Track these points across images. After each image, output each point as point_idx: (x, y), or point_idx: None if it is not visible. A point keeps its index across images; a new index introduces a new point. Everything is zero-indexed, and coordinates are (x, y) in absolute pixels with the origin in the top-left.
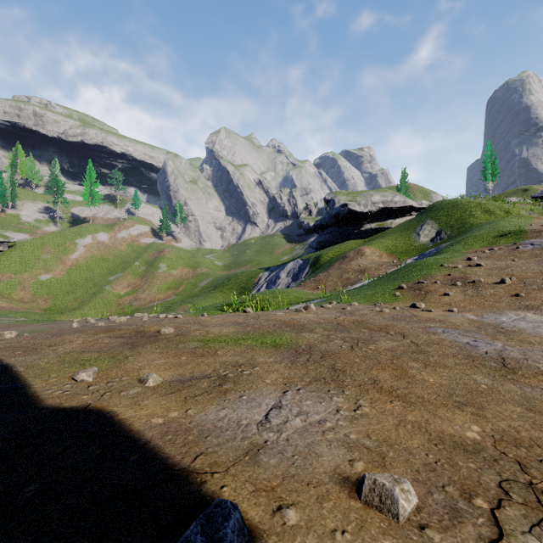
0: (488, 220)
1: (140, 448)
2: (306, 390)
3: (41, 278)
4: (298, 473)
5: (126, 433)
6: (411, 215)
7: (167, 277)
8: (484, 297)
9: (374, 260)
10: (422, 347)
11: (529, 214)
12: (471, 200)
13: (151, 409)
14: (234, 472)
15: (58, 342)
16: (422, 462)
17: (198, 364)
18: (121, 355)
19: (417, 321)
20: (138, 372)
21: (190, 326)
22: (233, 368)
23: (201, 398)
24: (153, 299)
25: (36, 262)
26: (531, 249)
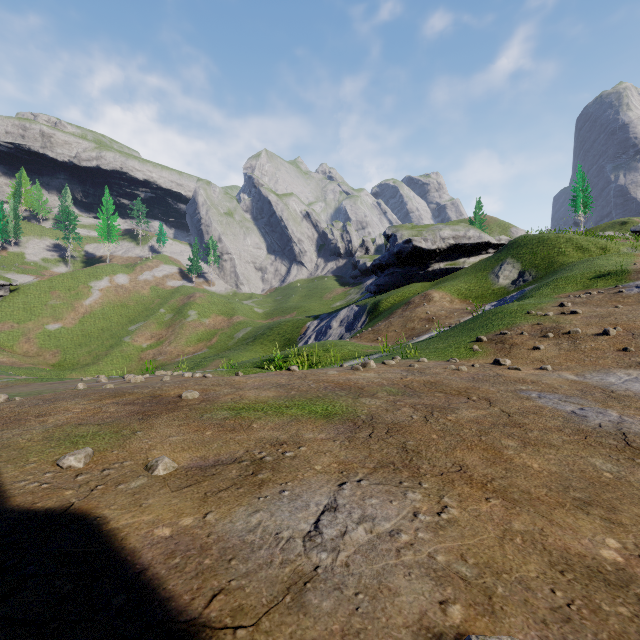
0: (581, 258)
1: (131, 580)
2: (370, 482)
3: (48, 328)
4: (364, 626)
5: (115, 554)
6: (487, 252)
7: (198, 326)
8: (584, 352)
9: (444, 306)
10: (516, 418)
11: (630, 251)
12: (560, 235)
13: (156, 512)
14: (268, 626)
15: (50, 410)
16: (549, 605)
17: (227, 442)
18: (128, 430)
19: (504, 383)
20: (146, 454)
21: (220, 388)
22: (272, 448)
23: (227, 494)
24: (181, 353)
25: (43, 309)
26: (637, 292)
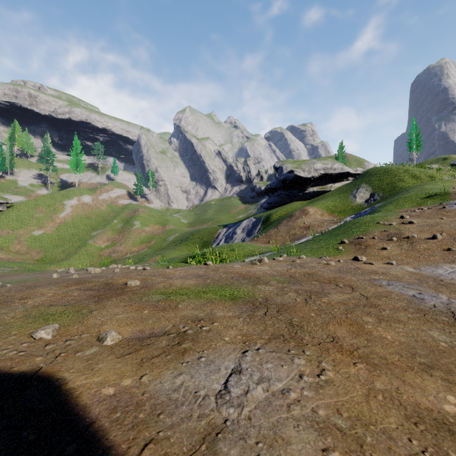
0: (415, 184)
1: (82, 432)
2: (266, 350)
3: (34, 234)
4: None
5: (71, 409)
6: (347, 180)
7: (141, 232)
8: (419, 251)
9: (317, 218)
10: (372, 300)
11: (450, 178)
12: (400, 167)
13: (104, 375)
14: None
15: (30, 295)
16: (408, 452)
17: (159, 319)
18: (86, 309)
19: (362, 274)
20: (99, 328)
21: (155, 278)
22: (193, 323)
23: (158, 360)
24: (128, 252)
25: (31, 220)
26: None
